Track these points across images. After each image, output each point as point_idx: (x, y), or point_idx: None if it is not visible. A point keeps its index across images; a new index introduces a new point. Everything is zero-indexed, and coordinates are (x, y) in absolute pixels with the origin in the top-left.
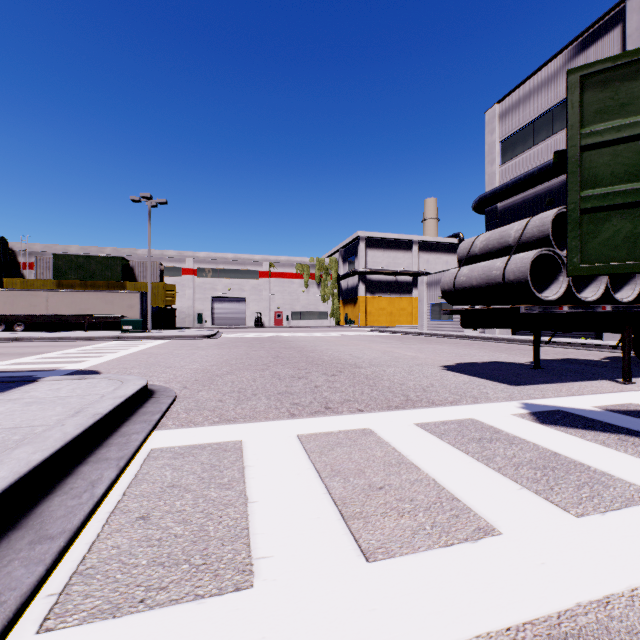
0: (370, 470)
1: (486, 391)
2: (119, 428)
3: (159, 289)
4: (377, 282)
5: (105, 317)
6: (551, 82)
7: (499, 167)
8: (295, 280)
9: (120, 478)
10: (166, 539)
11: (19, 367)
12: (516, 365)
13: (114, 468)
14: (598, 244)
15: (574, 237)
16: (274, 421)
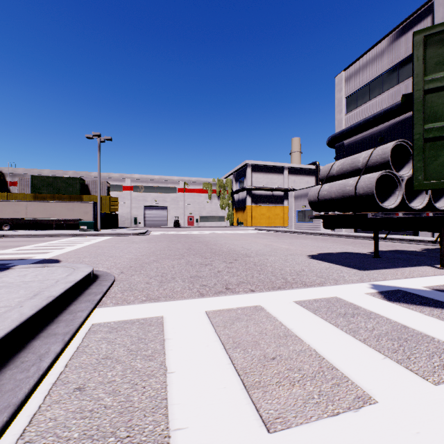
0: (264, 342)
1: (343, 275)
2: (68, 307)
3: (106, 200)
4: (259, 195)
5: (68, 220)
6: (382, 55)
7: (345, 115)
8: (202, 194)
9: (64, 350)
10: (97, 410)
11: (1, 257)
12: (361, 255)
13: (60, 342)
14: (438, 165)
15: (419, 160)
16: (188, 300)
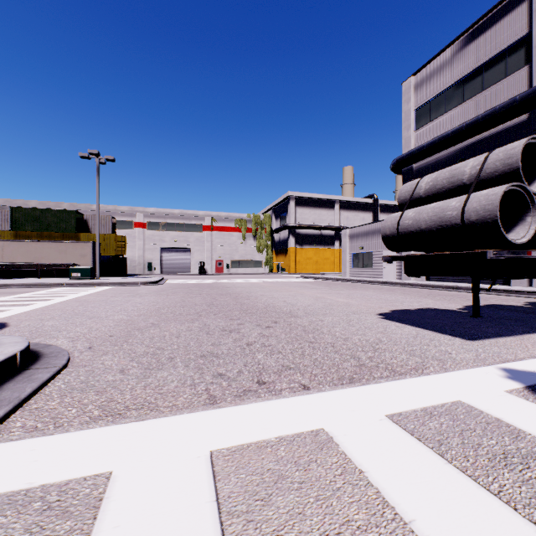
0: None
1: (445, 349)
2: None
3: (111, 240)
4: (305, 235)
5: (57, 265)
6: (462, 55)
7: (414, 132)
8: (234, 233)
9: None
10: None
11: None
12: (451, 312)
13: None
14: None
15: None
16: (182, 415)
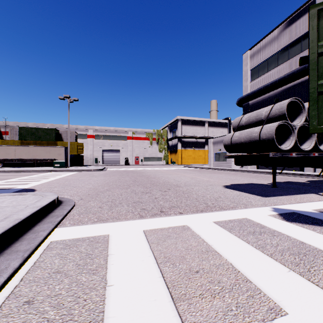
0: (189, 257)
1: (250, 200)
2: (33, 227)
3: (74, 145)
4: (187, 142)
5: (46, 160)
6: (277, 39)
7: (250, 83)
8: (145, 141)
9: (23, 265)
10: None
11: None
12: (262, 185)
13: (19, 259)
14: None
15: (314, 109)
16: (130, 220)
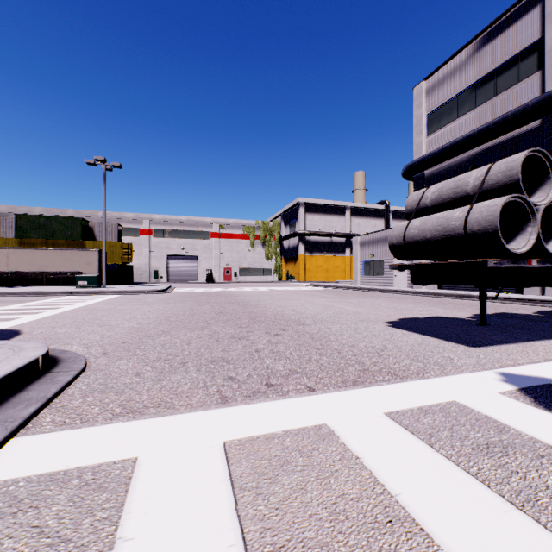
0: (344, 547)
1: (448, 355)
2: None
3: (117, 247)
4: (315, 242)
5: (63, 273)
6: (474, 59)
7: (426, 138)
8: (242, 240)
9: None
10: None
11: None
12: (459, 321)
13: None
14: None
15: None
16: (196, 412)
